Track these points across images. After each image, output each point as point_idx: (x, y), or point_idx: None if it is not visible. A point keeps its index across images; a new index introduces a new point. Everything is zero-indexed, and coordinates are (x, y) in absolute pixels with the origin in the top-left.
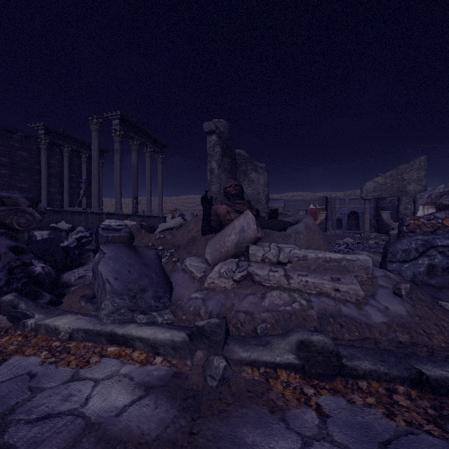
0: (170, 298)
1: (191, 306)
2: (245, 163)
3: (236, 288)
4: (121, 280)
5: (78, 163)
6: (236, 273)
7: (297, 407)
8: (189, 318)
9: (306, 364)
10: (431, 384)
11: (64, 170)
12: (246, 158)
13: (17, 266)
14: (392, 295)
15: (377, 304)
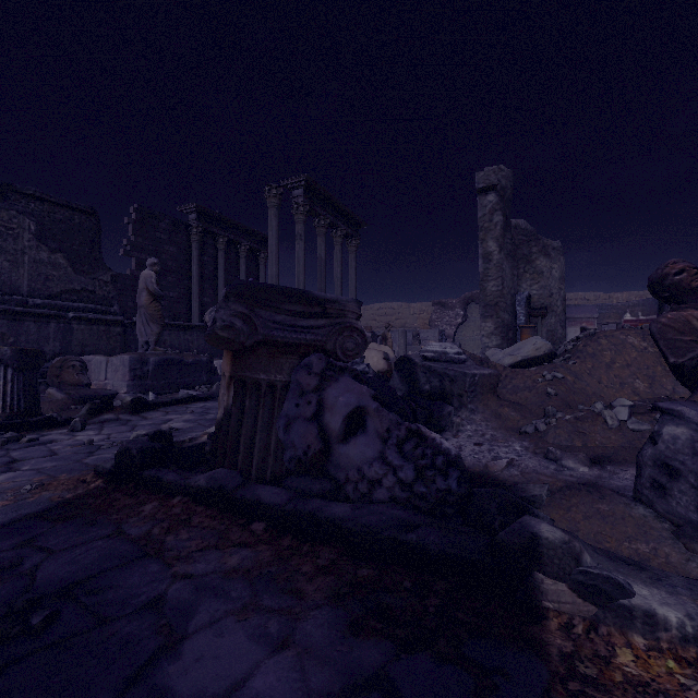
0: None
1: None
2: (527, 242)
3: None
4: None
5: (235, 259)
6: None
7: None
8: None
9: None
10: None
11: (218, 270)
12: (528, 234)
13: (404, 438)
14: None
15: None
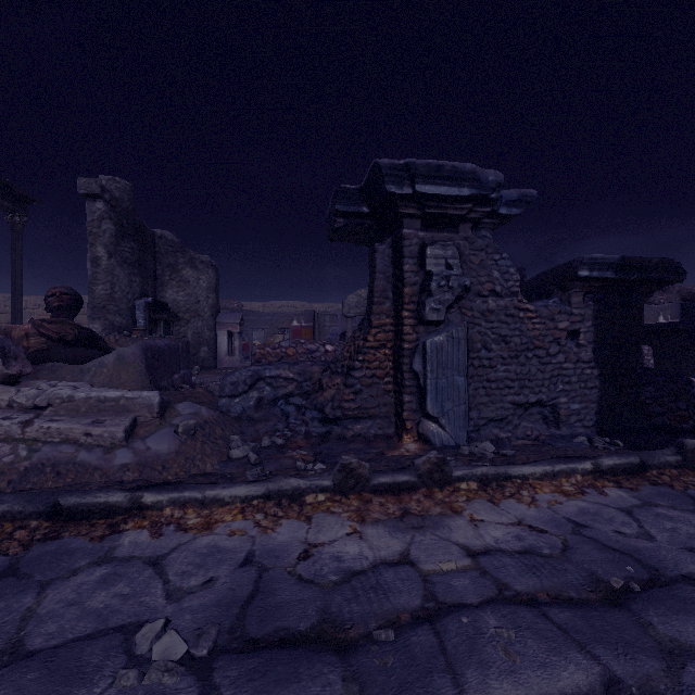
0: None
1: None
2: (175, 253)
3: None
4: None
5: None
6: None
7: None
8: None
9: None
10: (65, 513)
11: None
12: (176, 245)
13: None
14: (171, 434)
15: (141, 446)
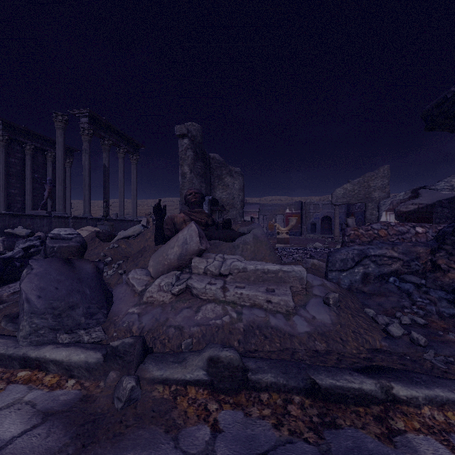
0: (106, 314)
1: (125, 322)
2: (220, 168)
3: (174, 302)
4: (45, 298)
5: (42, 162)
6: (174, 286)
7: (195, 425)
8: (120, 334)
9: (214, 380)
10: (322, 393)
11: (26, 169)
12: (221, 163)
13: None
14: (322, 304)
15: (306, 314)
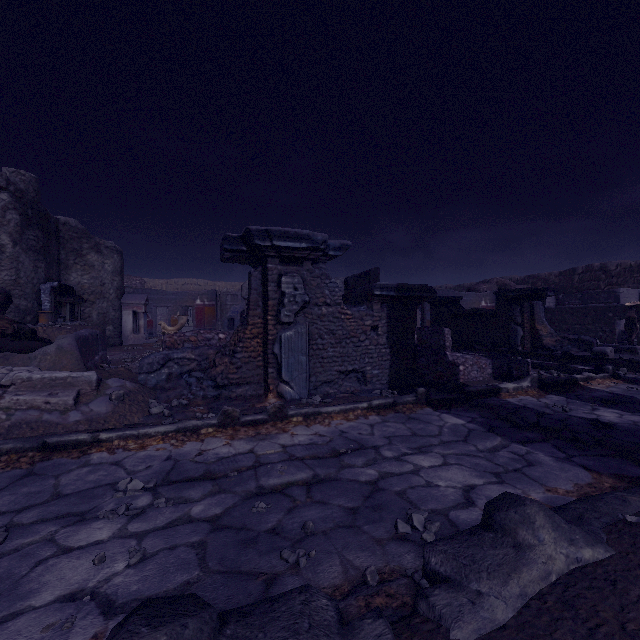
0: None
1: None
2: (79, 239)
3: None
4: None
5: None
6: None
7: None
8: None
9: None
10: (51, 447)
11: None
12: (80, 232)
13: None
14: (106, 400)
15: (86, 409)
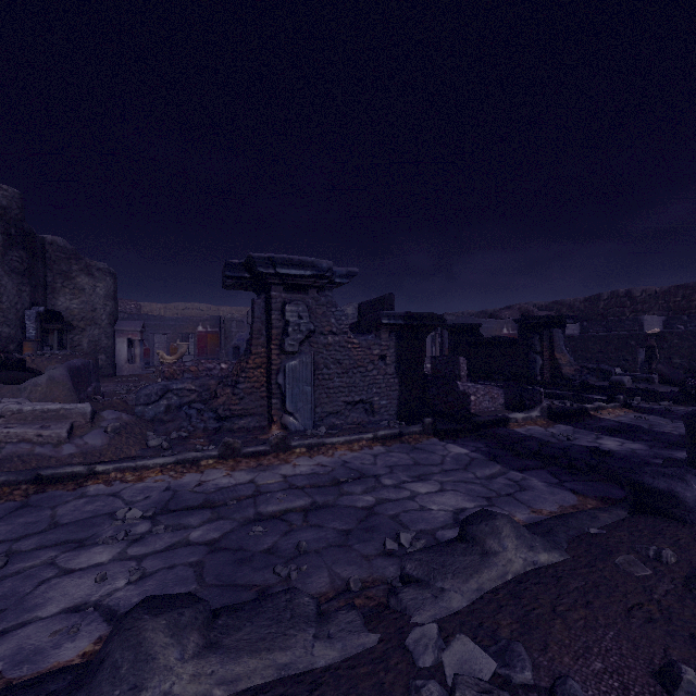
0: None
1: None
2: (68, 260)
3: None
4: None
5: None
6: None
7: None
8: None
9: None
10: (45, 479)
11: None
12: (69, 252)
13: None
14: (102, 433)
15: (80, 442)
